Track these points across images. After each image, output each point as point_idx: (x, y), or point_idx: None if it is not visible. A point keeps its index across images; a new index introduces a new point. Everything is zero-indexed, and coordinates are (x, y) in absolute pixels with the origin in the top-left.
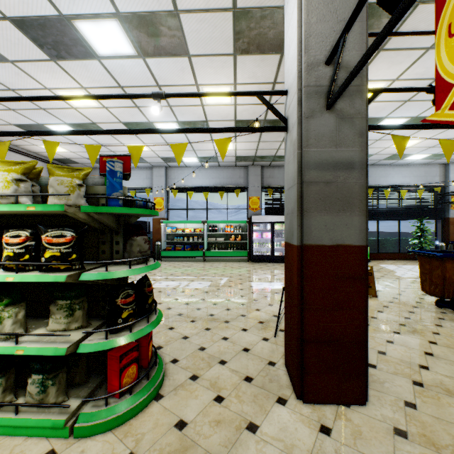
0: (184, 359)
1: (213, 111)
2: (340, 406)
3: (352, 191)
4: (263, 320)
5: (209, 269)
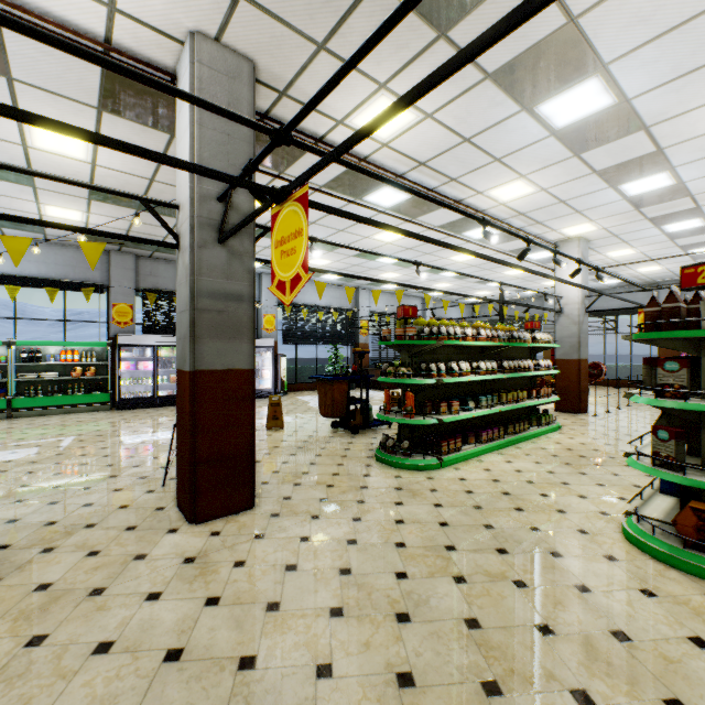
0: (21, 540)
1: (48, 160)
2: (231, 516)
3: (242, 321)
4: (146, 475)
5: (28, 429)
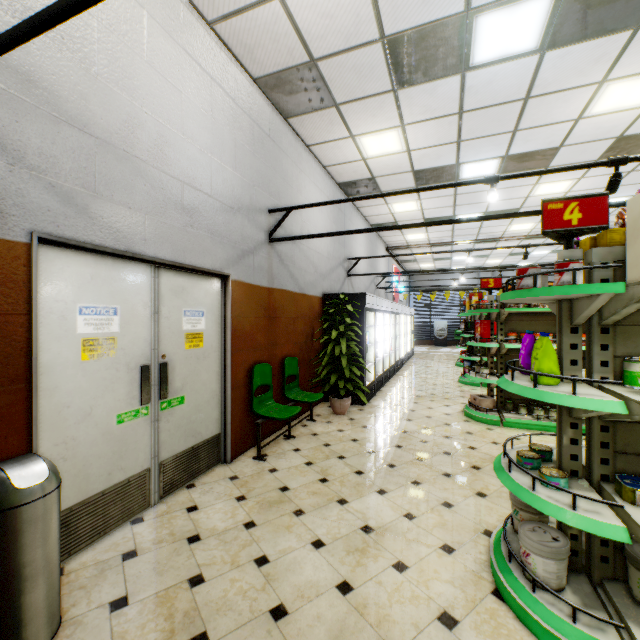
0: None
1: None
2: None
3: None
4: None
5: None
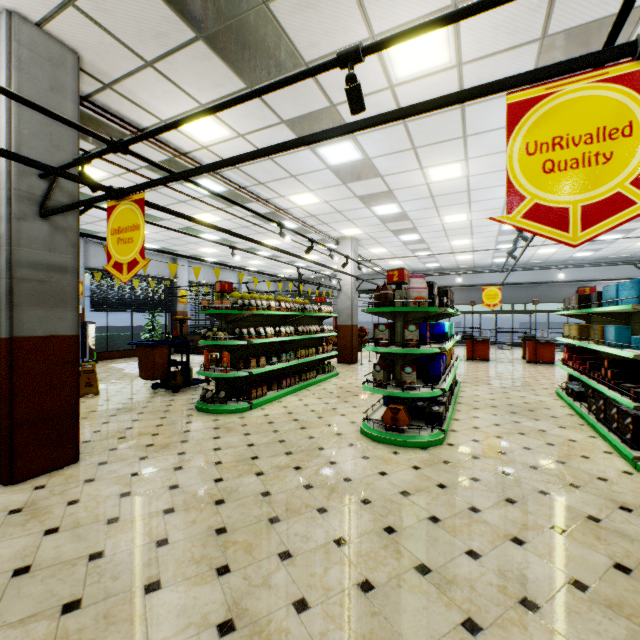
0: None
1: None
2: (54, 472)
3: (66, 291)
4: None
5: None
